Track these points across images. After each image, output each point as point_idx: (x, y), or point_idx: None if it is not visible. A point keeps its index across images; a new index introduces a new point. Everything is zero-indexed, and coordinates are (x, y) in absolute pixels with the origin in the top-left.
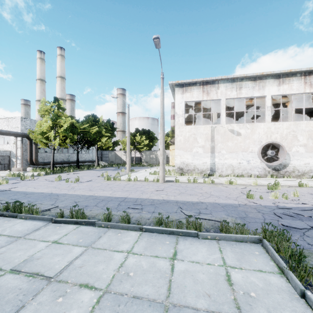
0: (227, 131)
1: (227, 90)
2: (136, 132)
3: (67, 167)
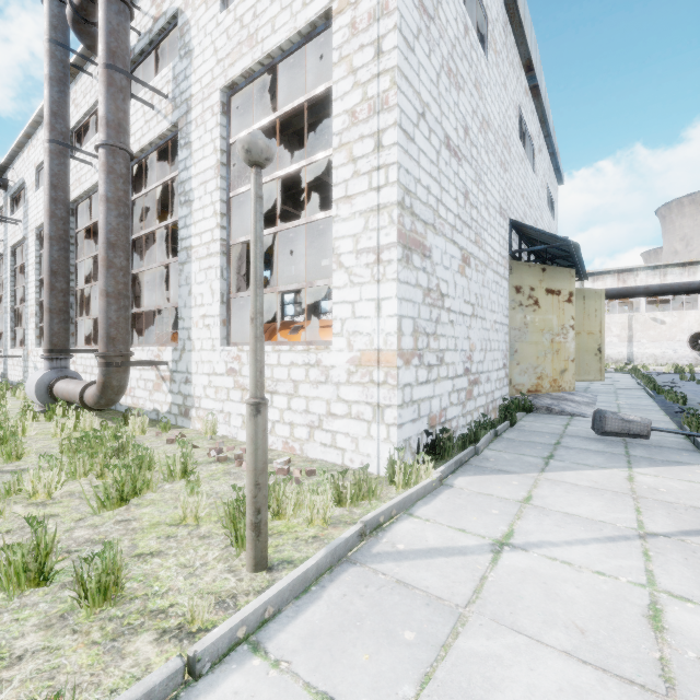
0: (648, 320)
1: (648, 277)
2: None
3: None
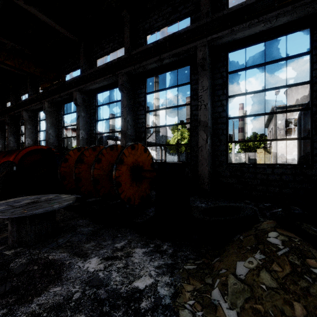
0: None
1: None
2: None
3: None
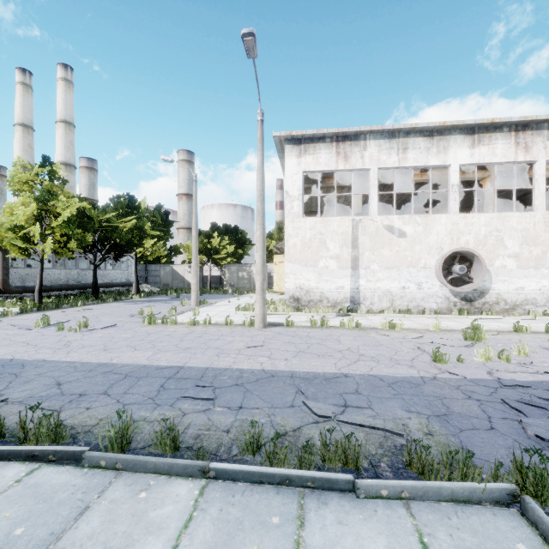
0: (382, 229)
1: (381, 152)
2: (213, 230)
3: (72, 297)
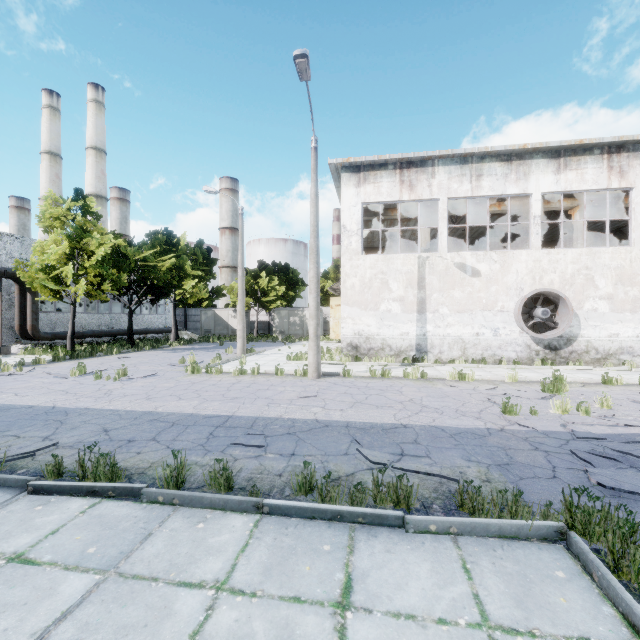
0: (452, 267)
1: (451, 180)
2: (260, 269)
3: (106, 345)
